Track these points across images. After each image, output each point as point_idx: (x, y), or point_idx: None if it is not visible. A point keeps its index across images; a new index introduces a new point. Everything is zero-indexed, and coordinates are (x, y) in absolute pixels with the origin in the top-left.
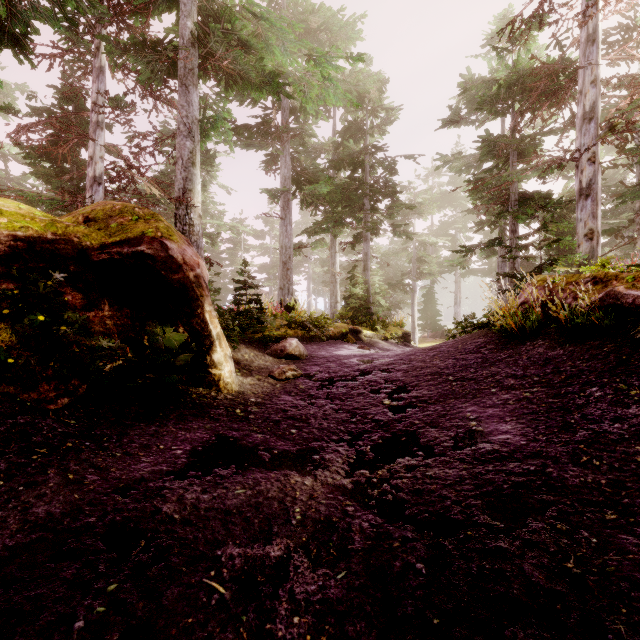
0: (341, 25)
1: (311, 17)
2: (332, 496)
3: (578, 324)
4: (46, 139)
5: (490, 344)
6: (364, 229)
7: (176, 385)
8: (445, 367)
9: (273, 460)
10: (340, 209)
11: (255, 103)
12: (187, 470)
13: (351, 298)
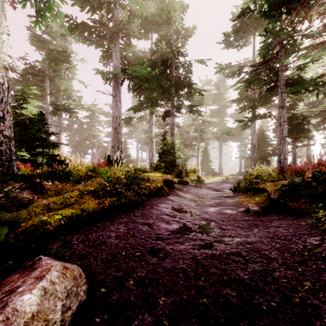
0: None
1: None
2: None
3: None
4: None
5: None
6: (171, 108)
7: None
8: None
9: None
10: (155, 95)
11: (93, 10)
12: None
13: (163, 154)
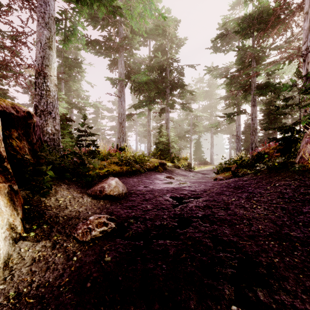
0: None
1: None
2: None
3: None
4: None
5: None
6: (166, 105)
7: None
8: (282, 223)
9: None
10: (153, 94)
11: (103, 28)
12: None
13: (159, 144)
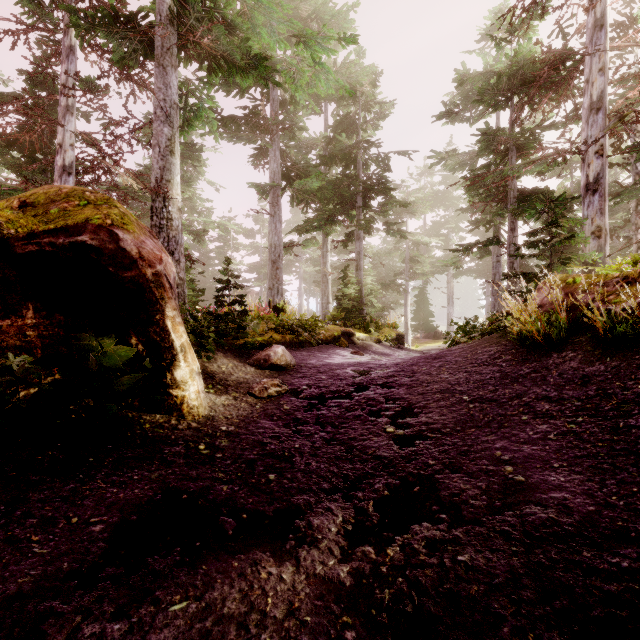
0: (333, 14)
1: (302, 5)
2: (321, 604)
3: (620, 333)
4: (10, 124)
5: (506, 354)
6: (357, 227)
7: (125, 412)
8: (456, 382)
9: (239, 532)
10: (332, 207)
11: (243, 94)
12: (102, 565)
13: (343, 299)
